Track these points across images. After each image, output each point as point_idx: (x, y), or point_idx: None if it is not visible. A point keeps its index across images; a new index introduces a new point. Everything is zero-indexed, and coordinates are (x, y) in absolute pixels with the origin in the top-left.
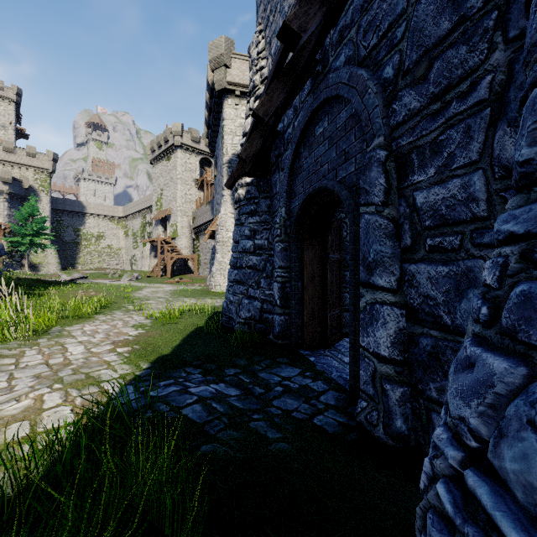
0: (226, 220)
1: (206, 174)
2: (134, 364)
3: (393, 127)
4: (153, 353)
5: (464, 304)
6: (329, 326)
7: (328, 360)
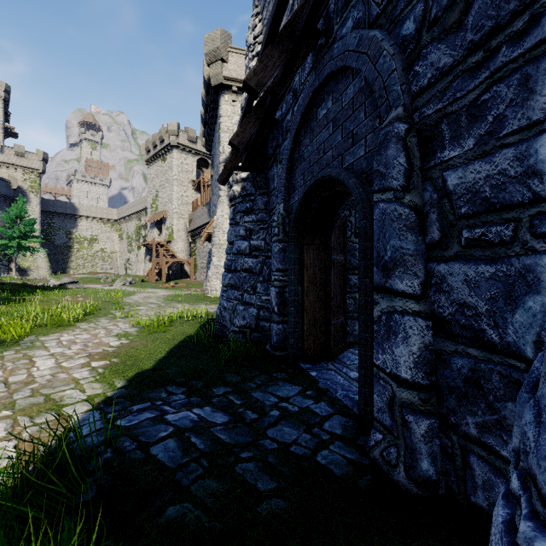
0: (223, 221)
1: (204, 175)
2: (107, 382)
3: (414, 95)
4: (133, 368)
5: (519, 316)
6: (332, 336)
7: (332, 375)
